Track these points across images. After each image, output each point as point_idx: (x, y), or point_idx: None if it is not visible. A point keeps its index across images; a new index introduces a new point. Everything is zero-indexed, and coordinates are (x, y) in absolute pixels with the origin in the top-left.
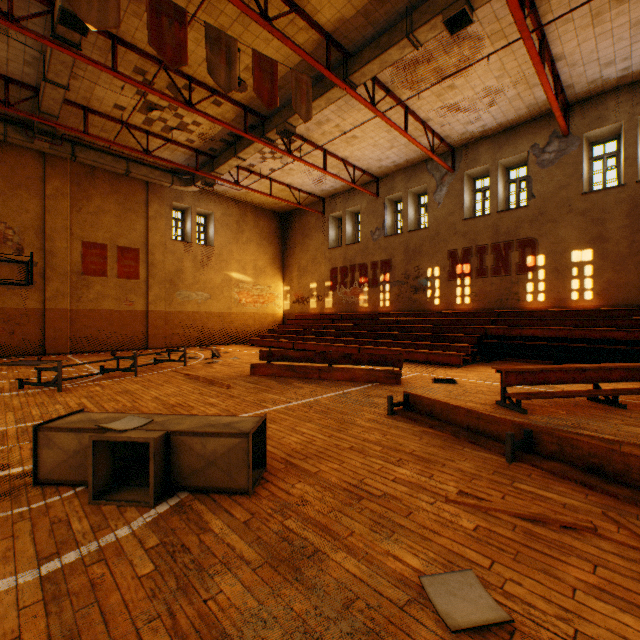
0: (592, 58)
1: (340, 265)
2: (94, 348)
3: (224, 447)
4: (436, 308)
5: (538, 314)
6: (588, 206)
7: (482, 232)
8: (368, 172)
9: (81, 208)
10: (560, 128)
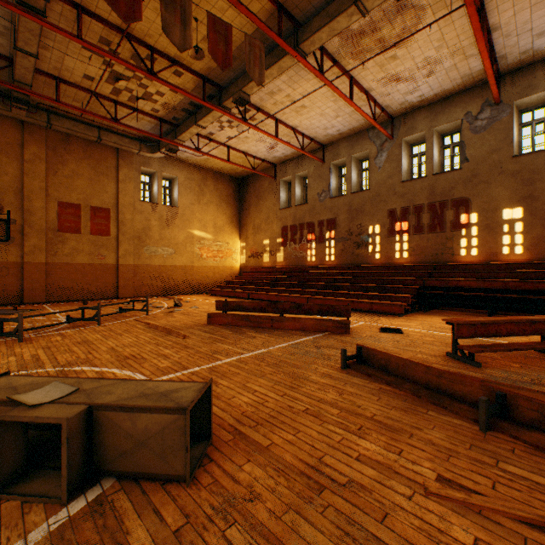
0: (526, 28)
1: (290, 224)
2: (69, 298)
3: (157, 425)
4: (377, 262)
5: (472, 267)
6: (518, 168)
7: (419, 193)
8: (315, 140)
9: (57, 171)
10: (493, 96)
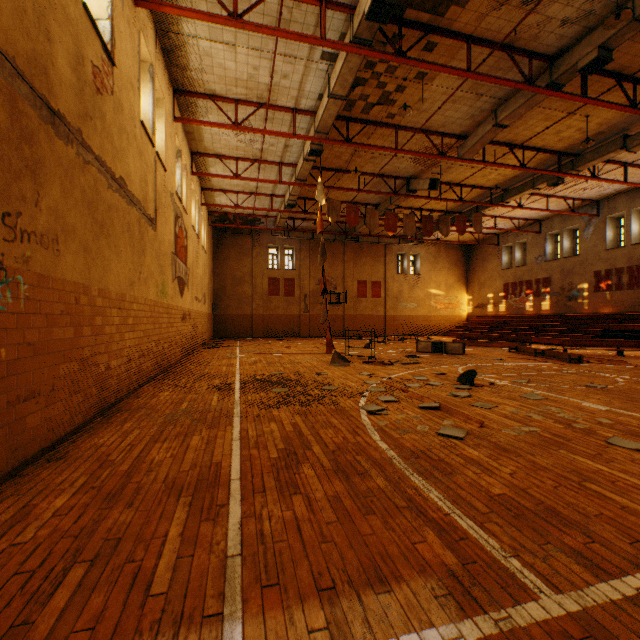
0: None
1: (510, 281)
2: (362, 334)
3: (456, 345)
4: (584, 312)
5: None
6: None
7: (619, 259)
8: (530, 219)
9: (357, 264)
10: None
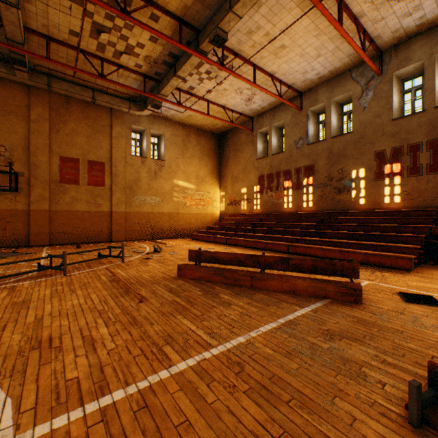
0: None
1: (266, 172)
2: (69, 241)
3: None
4: (361, 207)
5: None
6: None
7: (415, 130)
8: (293, 87)
9: (59, 130)
10: None
